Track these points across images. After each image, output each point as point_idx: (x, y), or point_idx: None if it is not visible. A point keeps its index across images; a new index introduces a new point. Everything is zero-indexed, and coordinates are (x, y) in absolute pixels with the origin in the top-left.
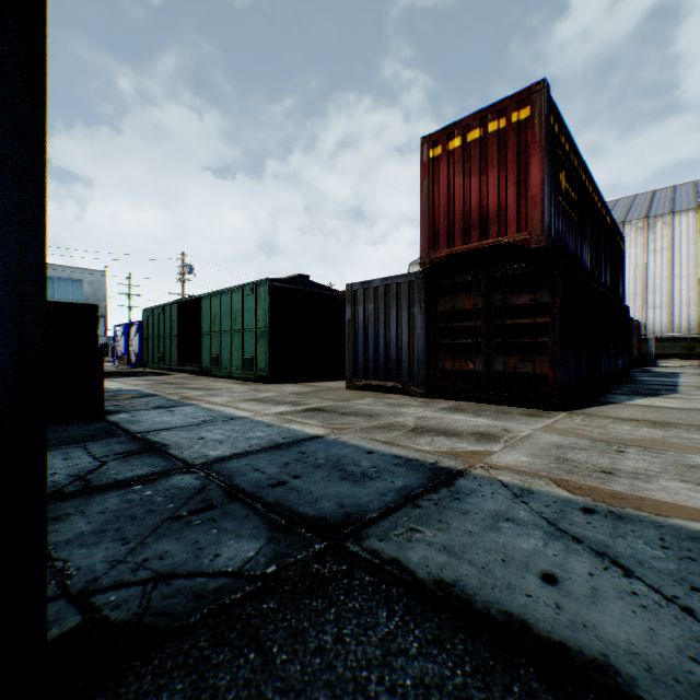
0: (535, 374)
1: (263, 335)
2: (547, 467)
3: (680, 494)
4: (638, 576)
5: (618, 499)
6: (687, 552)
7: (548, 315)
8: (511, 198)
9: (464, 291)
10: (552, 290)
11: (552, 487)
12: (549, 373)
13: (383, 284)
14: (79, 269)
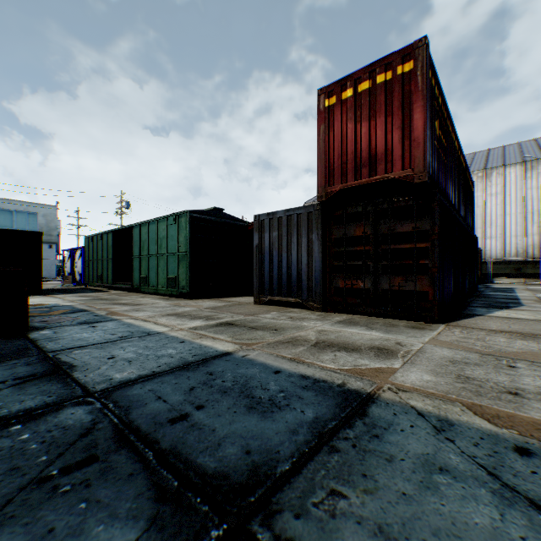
0: (416, 292)
1: (184, 258)
2: (453, 388)
3: None
4: None
5: None
6: None
7: (428, 241)
8: (396, 140)
9: (355, 220)
10: (432, 219)
11: (469, 415)
12: (429, 291)
13: (285, 215)
14: (34, 204)
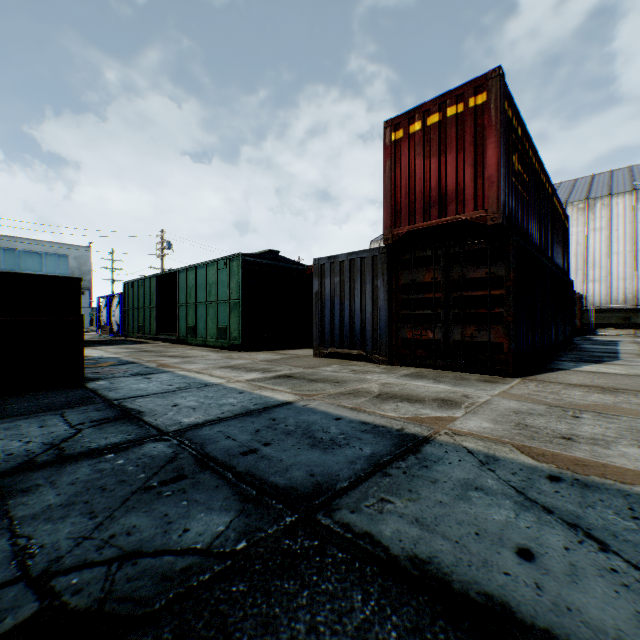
0: (491, 343)
1: (235, 306)
2: (509, 433)
3: None
4: (614, 551)
5: (581, 466)
6: None
7: (503, 287)
8: (468, 178)
9: (424, 265)
10: (507, 264)
11: (516, 453)
12: (504, 342)
13: (348, 259)
14: (65, 245)
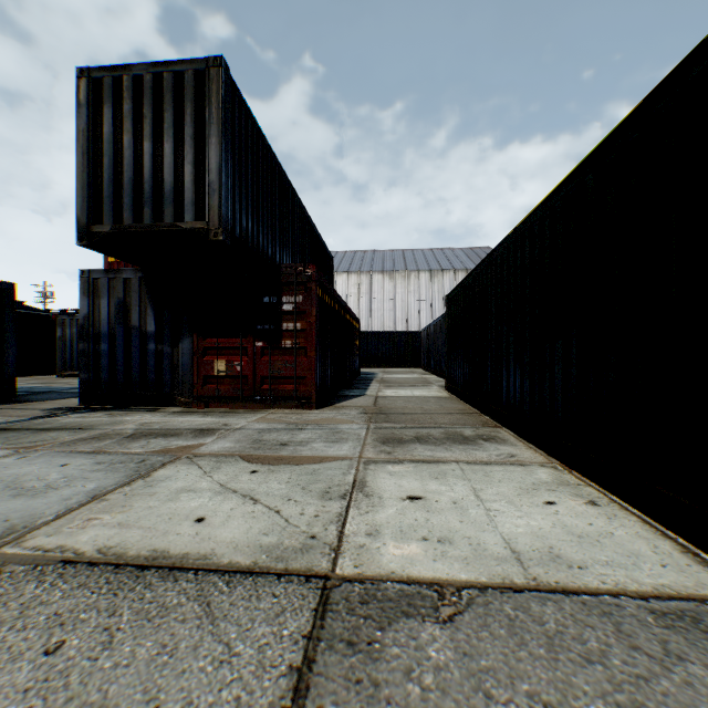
0: None
1: None
2: None
3: None
4: None
5: None
6: None
7: None
8: None
9: None
10: None
11: None
12: None
13: None
14: None
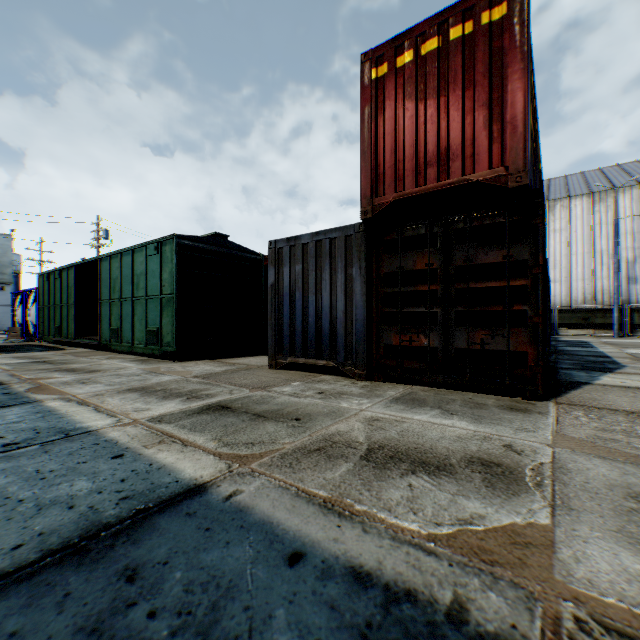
0: (509, 352)
1: (169, 302)
2: None
3: None
4: None
5: None
6: None
7: (527, 276)
8: (480, 124)
9: (415, 247)
10: (533, 243)
11: None
12: (529, 351)
13: (313, 240)
14: None
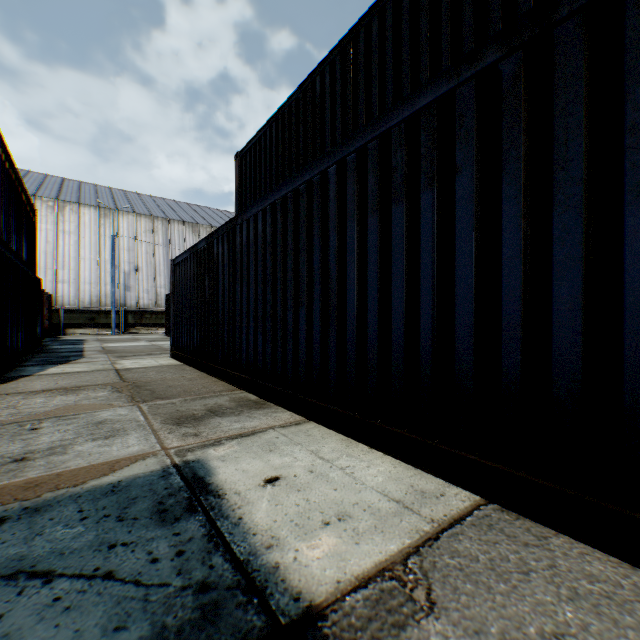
0: None
1: None
2: None
3: (96, 453)
4: (62, 572)
5: (36, 487)
6: (105, 511)
7: None
8: None
9: None
10: None
11: None
12: None
13: None
14: None
